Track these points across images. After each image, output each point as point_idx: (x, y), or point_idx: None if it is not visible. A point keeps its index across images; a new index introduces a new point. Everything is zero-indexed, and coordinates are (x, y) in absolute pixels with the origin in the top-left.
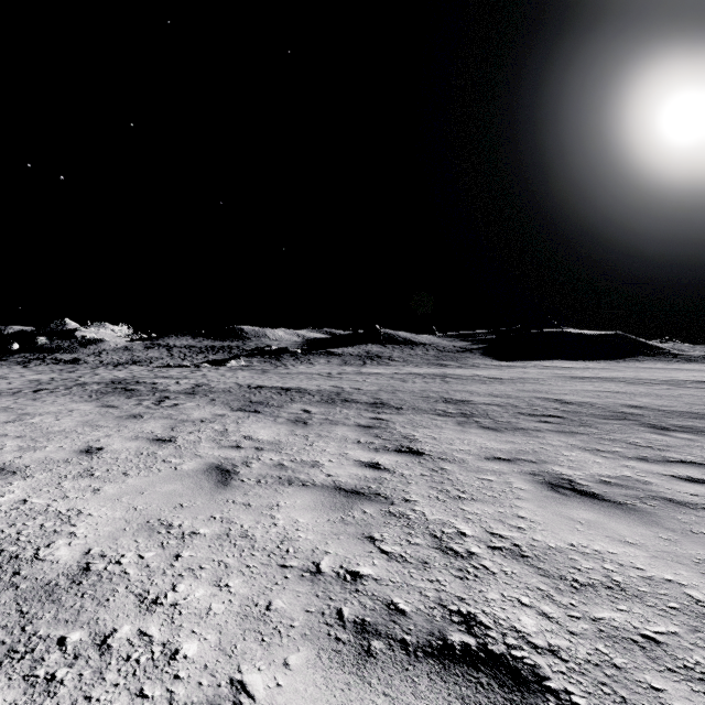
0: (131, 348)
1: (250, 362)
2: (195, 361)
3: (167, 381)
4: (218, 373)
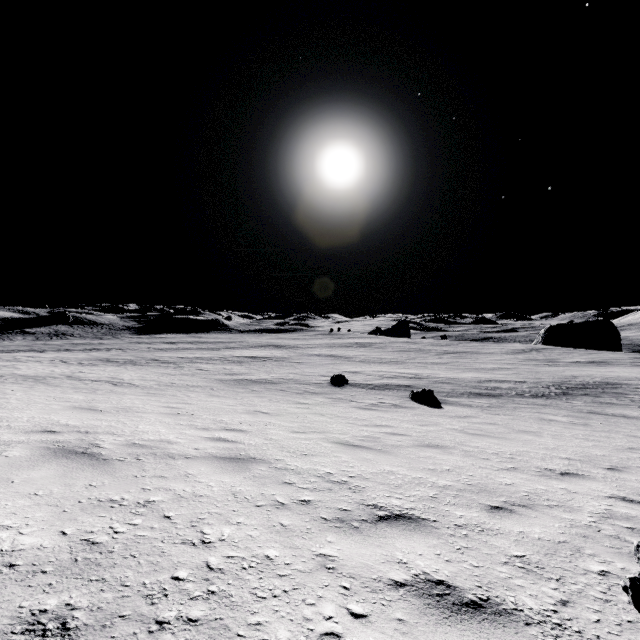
0: None
1: None
2: None
3: None
4: None
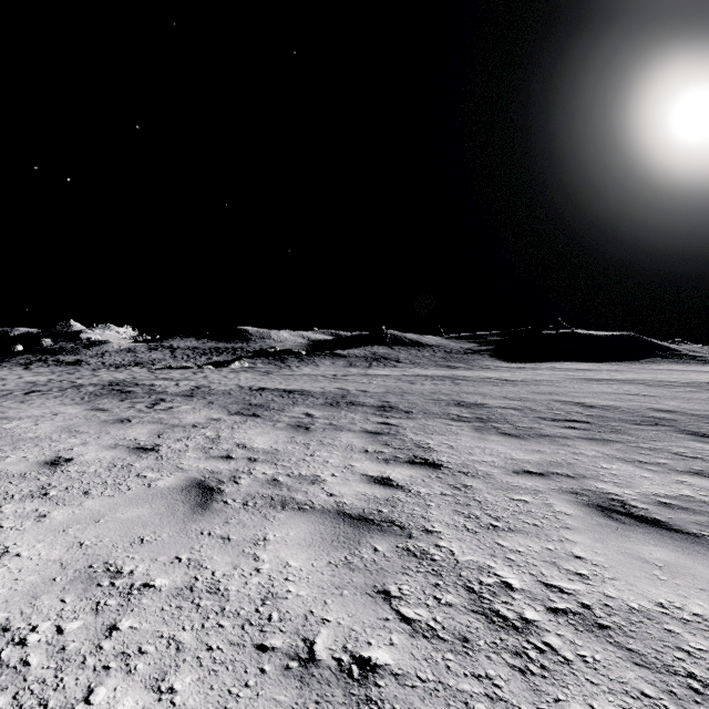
0: (134, 350)
1: (254, 364)
2: (198, 363)
3: (167, 383)
4: (220, 375)
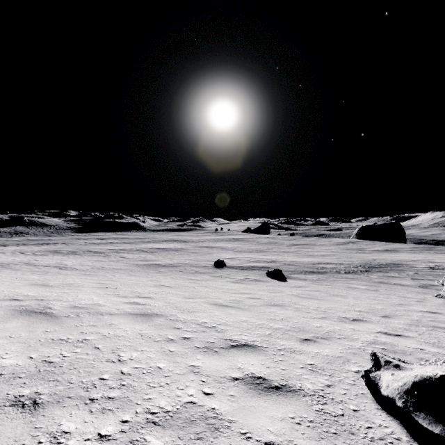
0: None
1: None
2: None
3: None
4: None
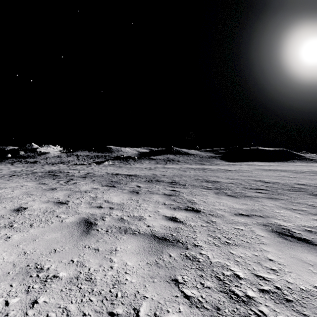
0: (60, 156)
1: (114, 163)
2: (89, 162)
3: (74, 171)
4: (99, 168)
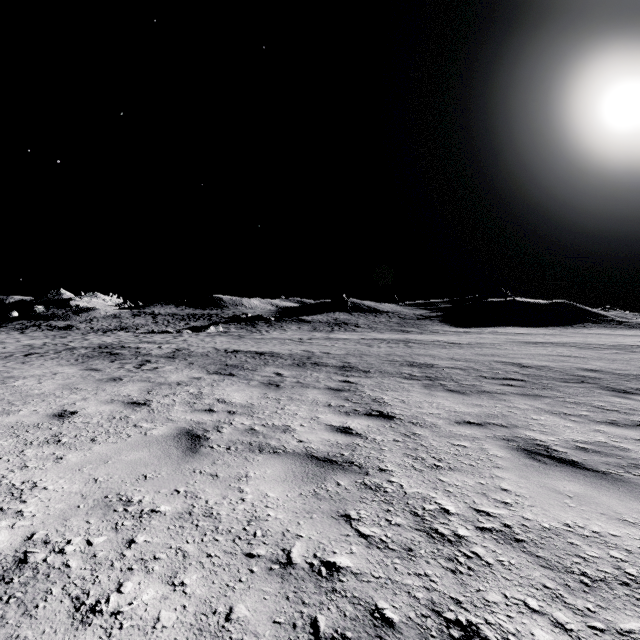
0: (120, 316)
1: (228, 329)
2: (177, 328)
3: (151, 346)
4: (198, 339)
